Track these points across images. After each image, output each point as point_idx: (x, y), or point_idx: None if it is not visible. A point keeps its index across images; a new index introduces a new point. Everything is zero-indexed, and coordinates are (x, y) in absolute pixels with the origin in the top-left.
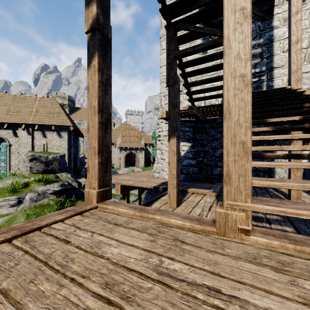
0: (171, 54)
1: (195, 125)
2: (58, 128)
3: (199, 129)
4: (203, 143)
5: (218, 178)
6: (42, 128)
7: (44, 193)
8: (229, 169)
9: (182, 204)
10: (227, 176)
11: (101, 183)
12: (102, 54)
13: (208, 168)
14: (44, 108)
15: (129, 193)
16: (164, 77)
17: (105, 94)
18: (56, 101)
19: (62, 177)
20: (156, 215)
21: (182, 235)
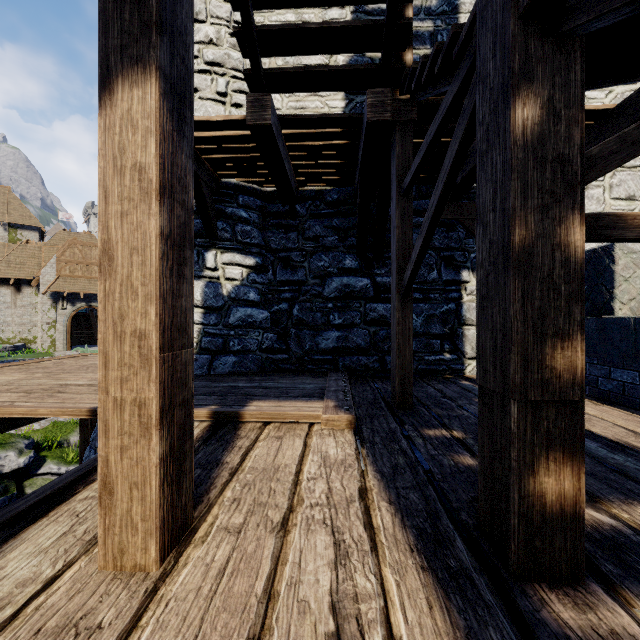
0: None
1: (267, 205)
2: None
3: (278, 217)
4: (290, 260)
5: (332, 359)
6: None
7: None
8: None
9: (211, 510)
10: None
11: None
12: None
13: (305, 333)
14: None
15: None
16: None
17: None
18: None
19: None
20: None
21: None
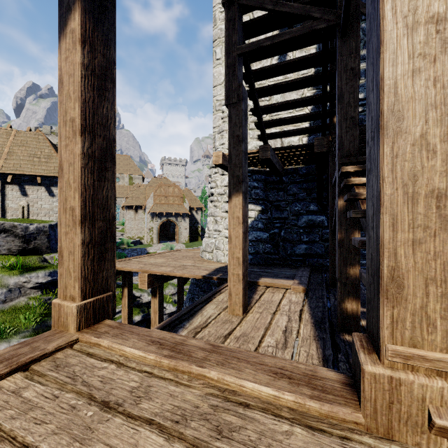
0: (234, 49)
1: (267, 178)
2: (48, 181)
3: (273, 184)
4: (279, 206)
5: (302, 259)
6: (20, 181)
7: (19, 289)
8: (399, 264)
9: (252, 308)
10: (394, 280)
11: (89, 287)
12: (93, 10)
13: (287, 245)
14: (24, 148)
15: (162, 287)
16: (220, 103)
17: (101, 97)
18: (46, 138)
19: (53, 259)
20: (208, 366)
21: (280, 444)
